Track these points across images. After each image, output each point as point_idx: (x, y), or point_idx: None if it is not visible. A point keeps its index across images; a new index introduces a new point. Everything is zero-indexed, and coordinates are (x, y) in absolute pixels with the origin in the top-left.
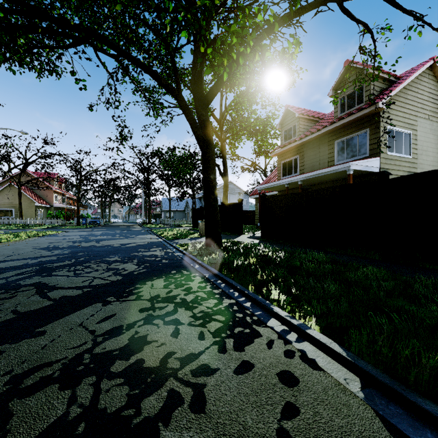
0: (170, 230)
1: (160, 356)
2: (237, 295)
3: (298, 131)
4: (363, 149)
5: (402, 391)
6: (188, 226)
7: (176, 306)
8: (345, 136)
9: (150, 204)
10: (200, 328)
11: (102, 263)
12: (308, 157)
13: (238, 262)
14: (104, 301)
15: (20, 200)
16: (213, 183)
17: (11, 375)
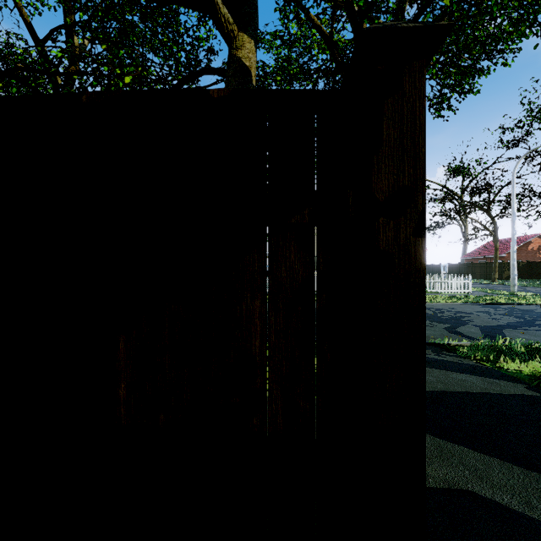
0: None
1: None
2: None
3: None
4: None
5: None
6: None
7: None
8: None
9: None
10: None
11: None
12: None
13: None
14: None
15: None
16: None
17: None
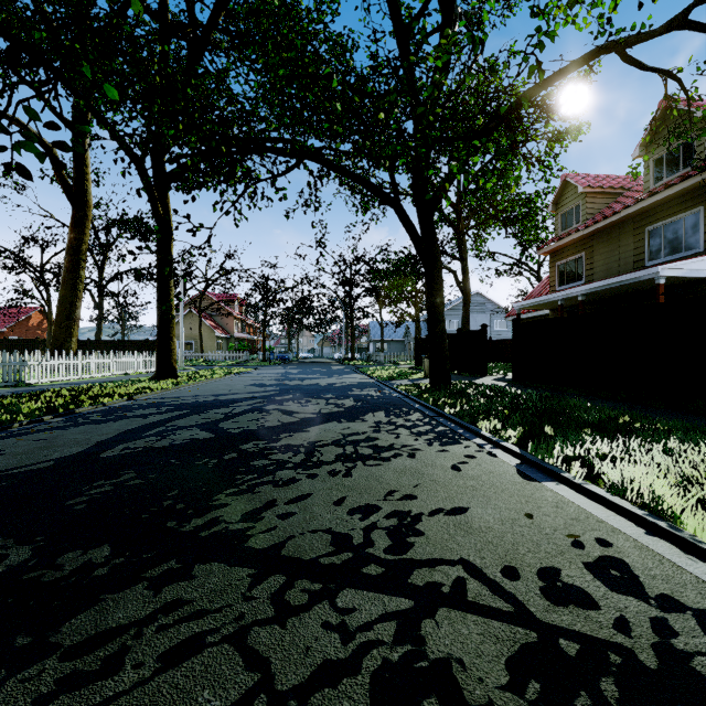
0: (383, 369)
1: (388, 444)
2: (453, 426)
3: (584, 214)
4: (694, 240)
5: (540, 463)
6: (409, 363)
7: (397, 427)
8: (662, 220)
9: (353, 332)
10: (415, 437)
11: (320, 399)
12: (601, 255)
13: (463, 402)
14: (338, 421)
15: (201, 330)
16: (439, 309)
17: (307, 442)
